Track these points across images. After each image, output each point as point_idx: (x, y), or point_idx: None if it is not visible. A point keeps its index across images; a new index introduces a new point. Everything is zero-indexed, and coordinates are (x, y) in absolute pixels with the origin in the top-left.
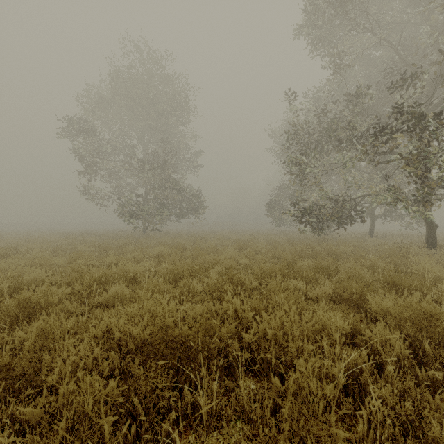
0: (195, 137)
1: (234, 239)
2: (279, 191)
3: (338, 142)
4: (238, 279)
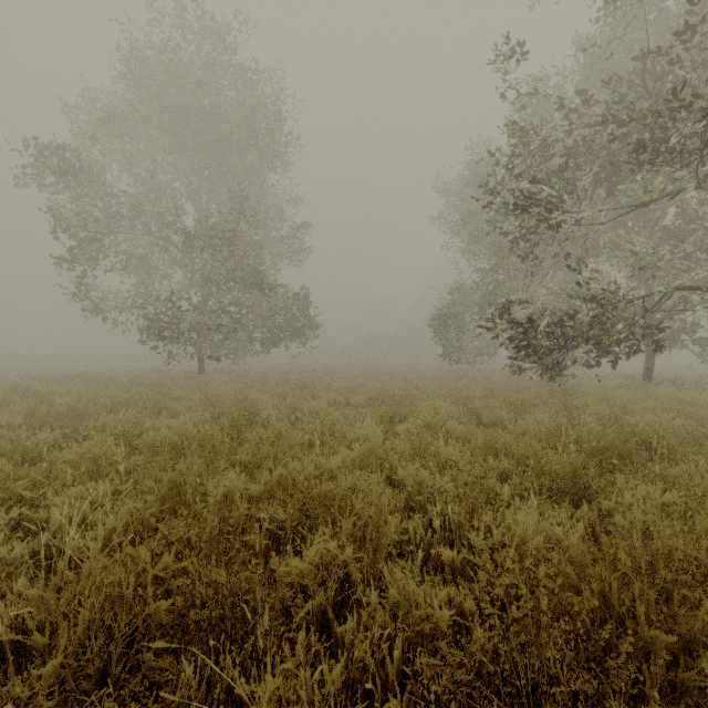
0: (298, 196)
1: (371, 389)
2: (453, 297)
3: (609, 174)
4: (415, 627)
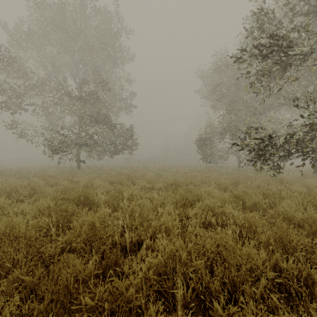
0: (129, 79)
1: (166, 177)
2: (206, 130)
3: (314, 47)
4: None
